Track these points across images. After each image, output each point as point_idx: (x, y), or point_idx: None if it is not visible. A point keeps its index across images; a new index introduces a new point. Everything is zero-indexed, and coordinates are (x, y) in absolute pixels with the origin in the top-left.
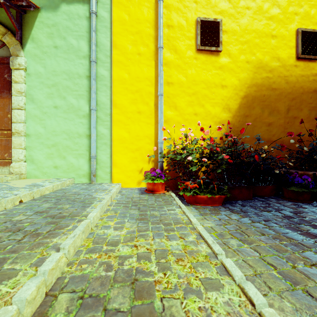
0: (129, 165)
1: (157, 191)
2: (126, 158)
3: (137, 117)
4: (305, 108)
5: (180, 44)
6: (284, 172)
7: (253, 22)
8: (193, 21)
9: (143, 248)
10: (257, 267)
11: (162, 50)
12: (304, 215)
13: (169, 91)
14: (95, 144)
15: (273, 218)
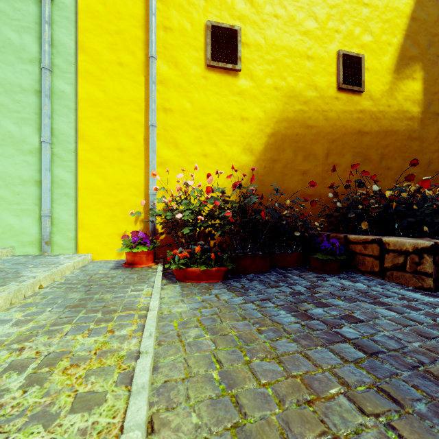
0: (104, 227)
1: (139, 264)
2: (99, 216)
3: (117, 156)
4: (348, 153)
5: (182, 56)
6: (309, 234)
7: (283, 35)
8: (202, 25)
9: (31, 352)
10: (196, 367)
11: (155, 61)
12: (318, 290)
13: (166, 121)
14: (49, 196)
15: (276, 295)
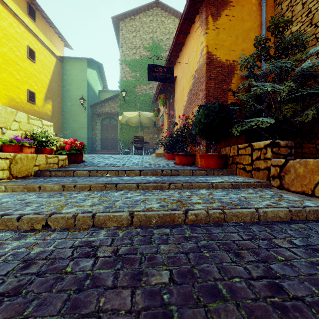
0: None
1: None
2: None
3: None
4: None
5: None
6: None
7: (9, 77)
8: None
9: None
10: None
11: None
12: None
13: None
14: None
15: None
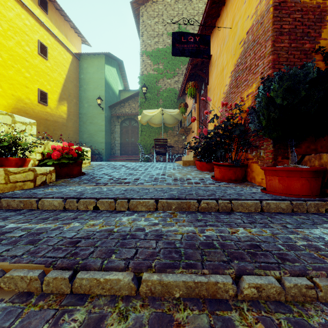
0: None
1: None
2: None
3: None
4: (42, 126)
5: None
6: None
7: (16, 75)
8: None
9: None
10: None
11: None
12: None
13: None
14: None
15: None
